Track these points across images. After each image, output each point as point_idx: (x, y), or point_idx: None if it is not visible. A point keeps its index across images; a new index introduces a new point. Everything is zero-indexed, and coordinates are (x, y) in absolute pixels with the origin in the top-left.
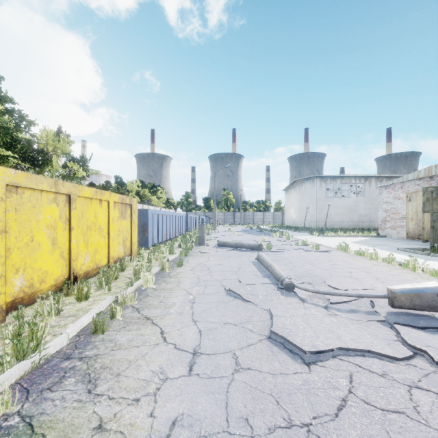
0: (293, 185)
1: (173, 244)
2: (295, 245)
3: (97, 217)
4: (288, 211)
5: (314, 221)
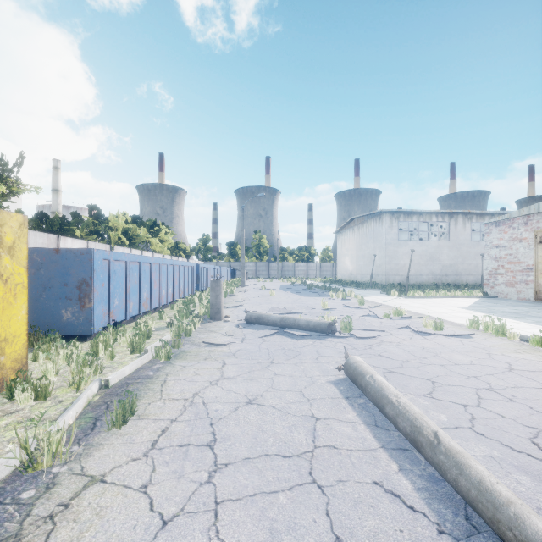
0: (350, 225)
1: (161, 319)
2: (384, 317)
3: None
4: (342, 260)
5: (382, 274)
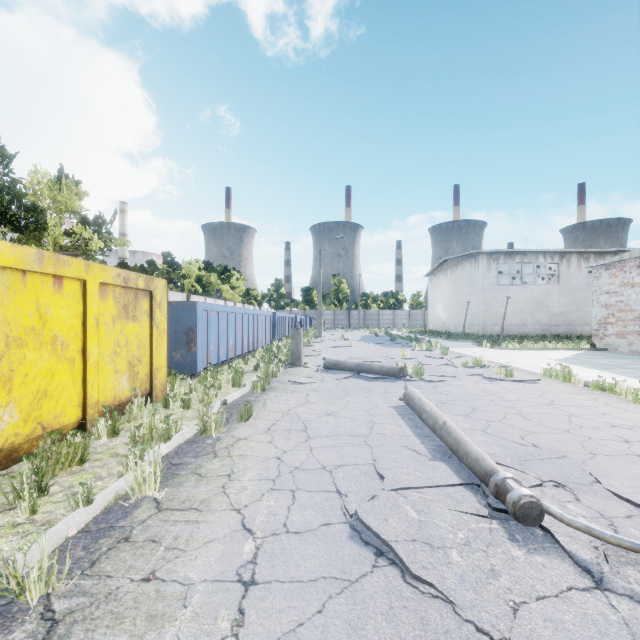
0: (443, 268)
1: (246, 364)
2: (462, 366)
3: (46, 315)
4: (433, 307)
5: (478, 323)
